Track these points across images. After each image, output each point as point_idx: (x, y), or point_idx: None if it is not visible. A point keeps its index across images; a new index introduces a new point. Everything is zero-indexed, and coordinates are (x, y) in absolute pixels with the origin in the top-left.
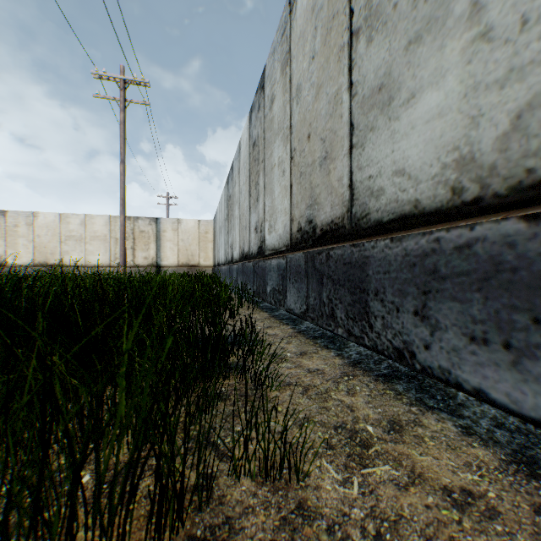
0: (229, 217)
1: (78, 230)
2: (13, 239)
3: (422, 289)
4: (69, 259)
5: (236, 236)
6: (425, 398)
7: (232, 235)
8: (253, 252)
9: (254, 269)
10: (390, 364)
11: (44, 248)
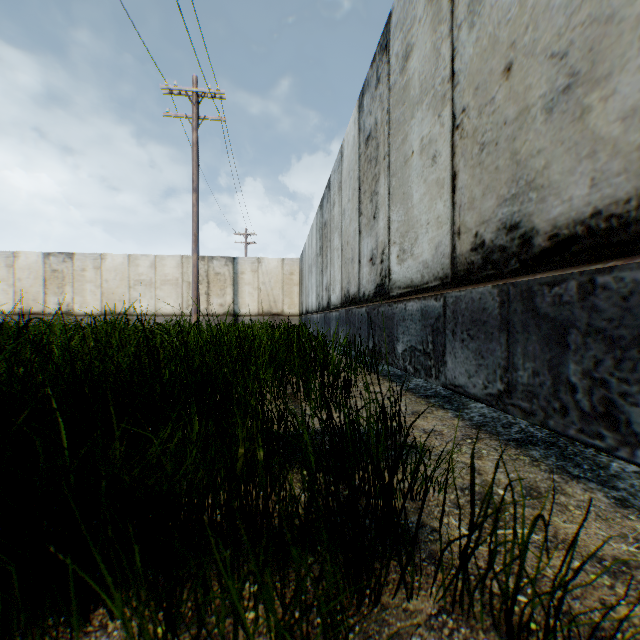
0: (324, 251)
1: (147, 273)
2: (80, 285)
3: None
4: (138, 306)
5: (335, 273)
6: None
7: (328, 273)
8: (365, 293)
9: (368, 317)
10: None
11: (112, 294)
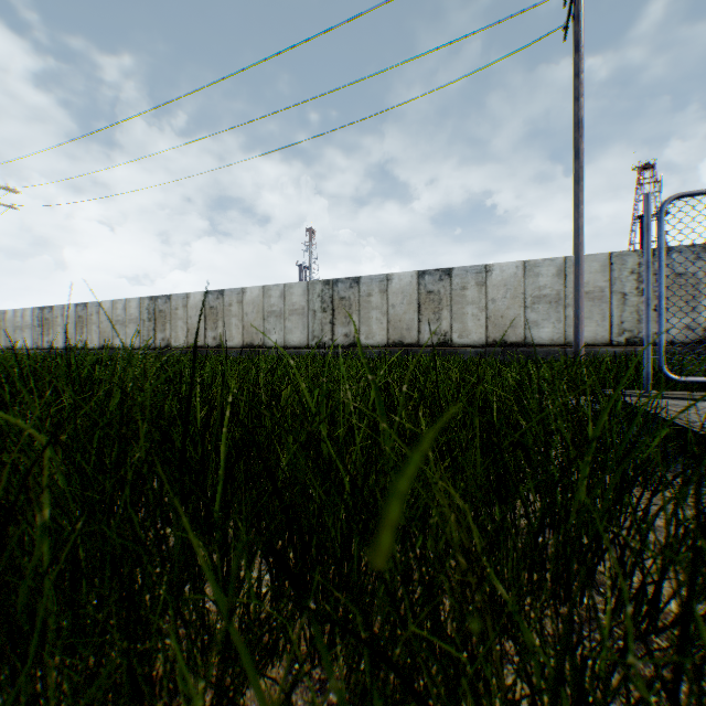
0: None
1: None
2: None
3: None
4: None
5: None
6: None
7: None
8: None
9: None
10: None
11: None
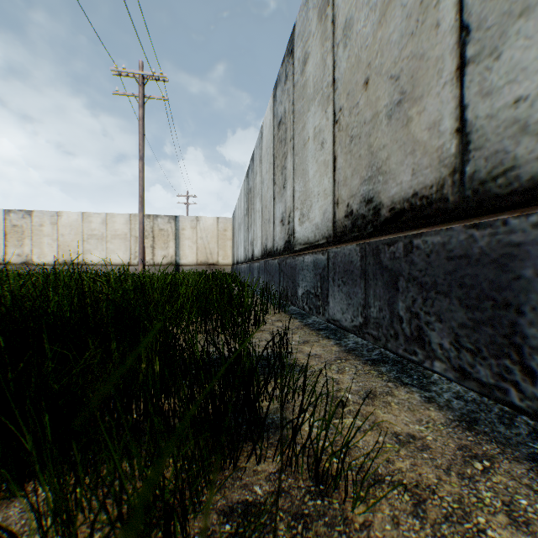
0: (249, 212)
1: (99, 229)
2: (38, 238)
3: None
4: (91, 257)
5: (257, 231)
6: None
7: (252, 231)
8: (278, 248)
9: (279, 267)
10: (532, 427)
11: (67, 246)
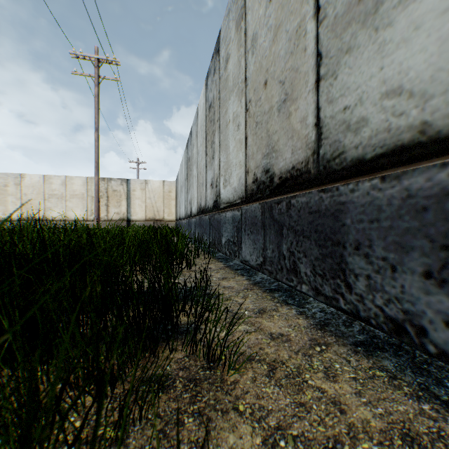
0: (188, 177)
1: (59, 189)
2: (3, 197)
3: (440, 242)
4: (52, 214)
5: (194, 193)
6: (431, 385)
7: (190, 192)
8: (209, 206)
9: (209, 221)
10: (362, 327)
11: (30, 204)
